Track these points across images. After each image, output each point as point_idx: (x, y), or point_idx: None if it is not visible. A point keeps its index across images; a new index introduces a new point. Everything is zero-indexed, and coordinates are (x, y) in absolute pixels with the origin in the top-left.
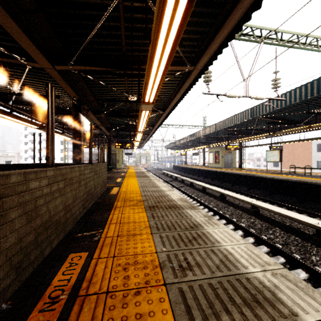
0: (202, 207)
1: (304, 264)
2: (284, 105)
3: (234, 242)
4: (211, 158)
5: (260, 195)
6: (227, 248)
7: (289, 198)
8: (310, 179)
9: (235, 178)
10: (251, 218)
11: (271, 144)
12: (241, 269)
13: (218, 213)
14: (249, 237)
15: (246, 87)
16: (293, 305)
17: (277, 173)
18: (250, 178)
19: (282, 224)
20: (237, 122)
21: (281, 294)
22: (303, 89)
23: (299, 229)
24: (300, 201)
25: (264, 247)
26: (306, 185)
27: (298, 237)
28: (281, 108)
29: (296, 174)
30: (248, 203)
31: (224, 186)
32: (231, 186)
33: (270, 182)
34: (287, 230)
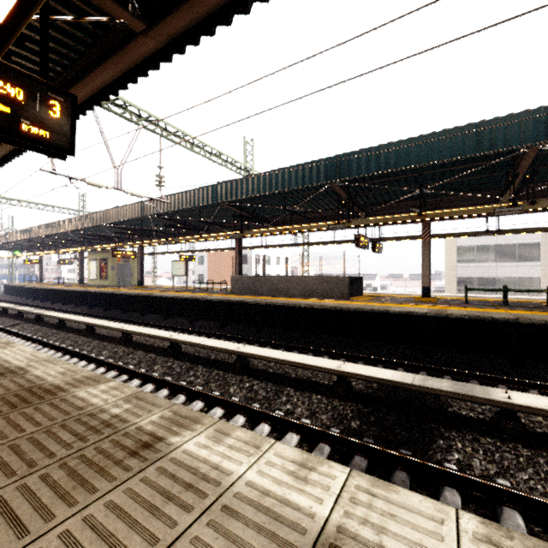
0: (46, 350)
1: (140, 373)
2: (173, 208)
3: (21, 354)
4: (94, 270)
5: (153, 321)
6: (6, 359)
7: (183, 319)
8: (204, 295)
9: (126, 301)
10: (117, 347)
11: (181, 253)
12: (6, 366)
13: (70, 351)
14: (100, 368)
15: (117, 177)
16: (32, 369)
17: (182, 290)
18: (144, 300)
19: (150, 346)
20: (125, 217)
21: (29, 368)
22: (189, 195)
23: (163, 347)
24: (191, 321)
25: (113, 372)
26: (196, 302)
27: (156, 354)
28: (171, 211)
29: (201, 290)
30: (118, 330)
31: (110, 315)
32: (121, 314)
33: (165, 302)
34: (150, 350)
